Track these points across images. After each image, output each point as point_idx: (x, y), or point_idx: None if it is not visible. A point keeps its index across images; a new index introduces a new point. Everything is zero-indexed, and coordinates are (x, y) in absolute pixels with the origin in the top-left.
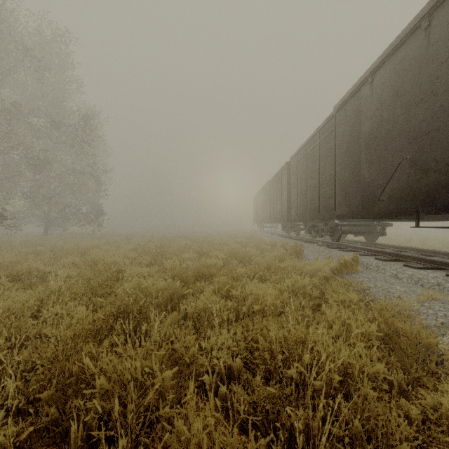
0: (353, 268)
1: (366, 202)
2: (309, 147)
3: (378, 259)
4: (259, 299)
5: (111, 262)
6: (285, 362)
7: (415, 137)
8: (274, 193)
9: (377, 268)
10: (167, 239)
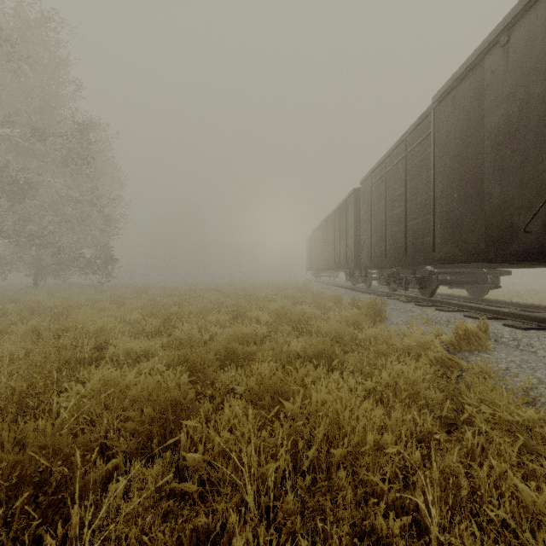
0: (480, 343)
1: (495, 236)
2: (390, 164)
3: (510, 325)
4: (340, 425)
5: (95, 329)
6: None
7: None
8: (336, 231)
9: (516, 342)
10: (194, 292)
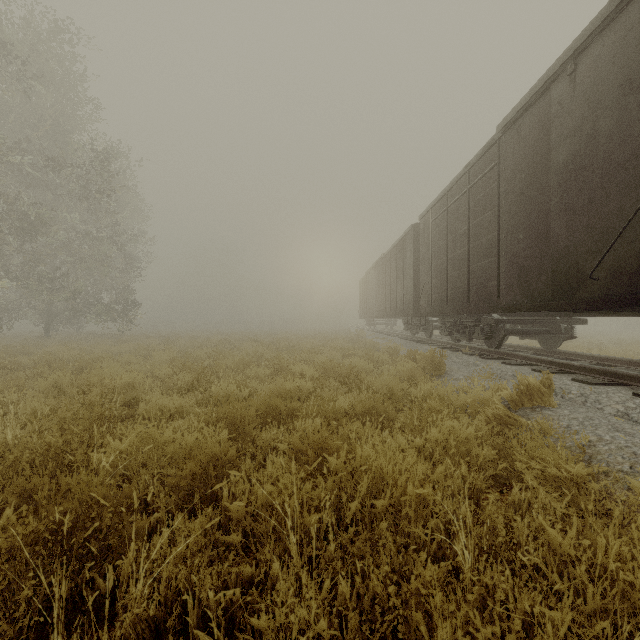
0: (543, 399)
1: (561, 282)
2: (451, 198)
3: (579, 380)
4: (384, 480)
5: (122, 384)
6: None
7: None
8: (392, 273)
9: (583, 398)
10: (229, 343)
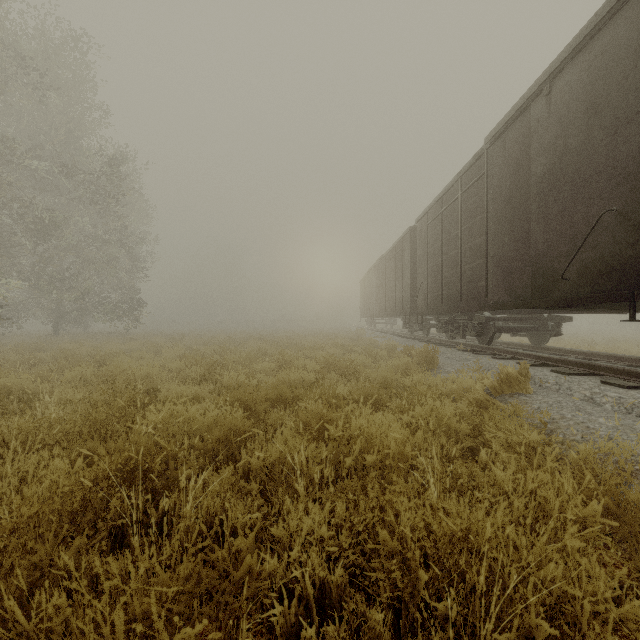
0: (520, 386)
1: (539, 282)
2: (446, 202)
3: (557, 371)
4: (374, 443)
5: (141, 376)
6: (431, 582)
7: (627, 174)
8: (391, 273)
9: (557, 386)
10: (233, 341)
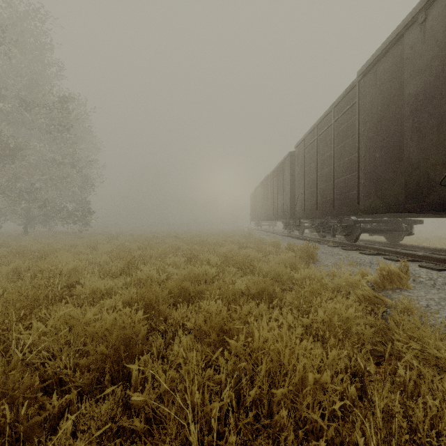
0: (401, 282)
1: (413, 189)
2: (320, 130)
3: (425, 267)
4: (281, 363)
5: (68, 270)
6: None
7: None
8: (274, 188)
9: (432, 281)
10: (156, 238)
